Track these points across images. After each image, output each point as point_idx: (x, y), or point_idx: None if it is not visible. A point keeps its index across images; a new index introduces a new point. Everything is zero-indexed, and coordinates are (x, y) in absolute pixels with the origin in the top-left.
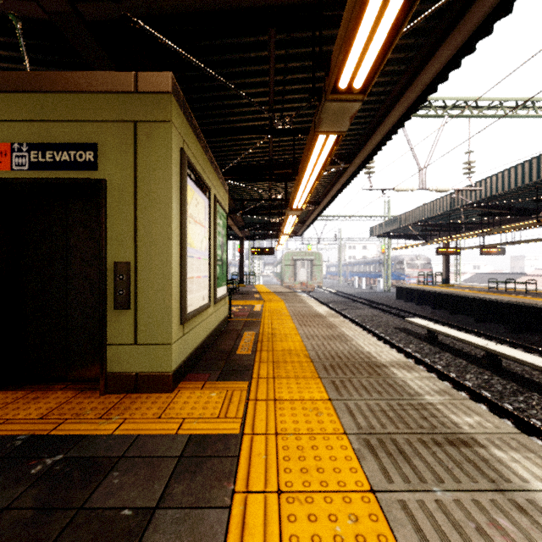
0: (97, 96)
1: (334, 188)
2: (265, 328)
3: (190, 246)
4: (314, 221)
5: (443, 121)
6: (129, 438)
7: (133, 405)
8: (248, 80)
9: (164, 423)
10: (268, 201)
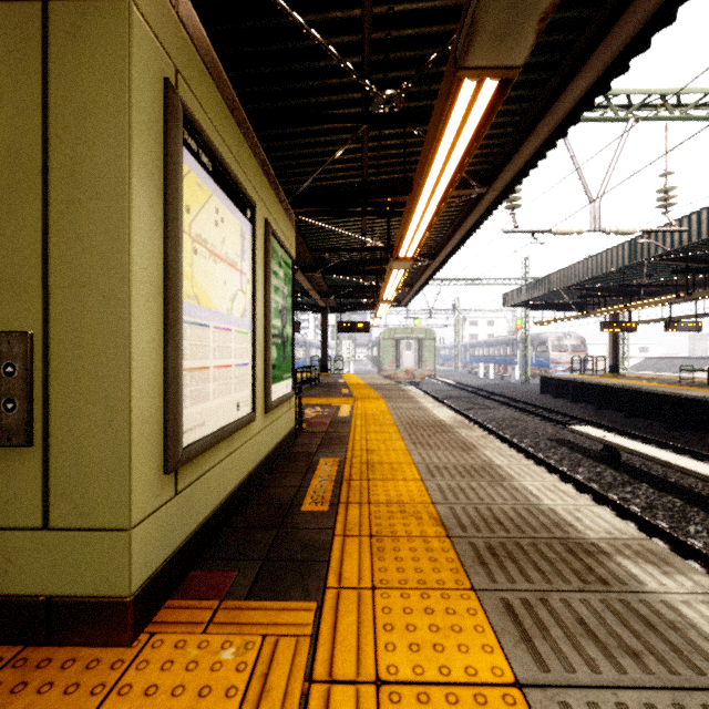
0: None
1: (461, 230)
2: (356, 449)
3: (197, 301)
4: (427, 283)
5: (626, 127)
6: None
7: (13, 698)
8: (325, 14)
9: None
10: (361, 254)
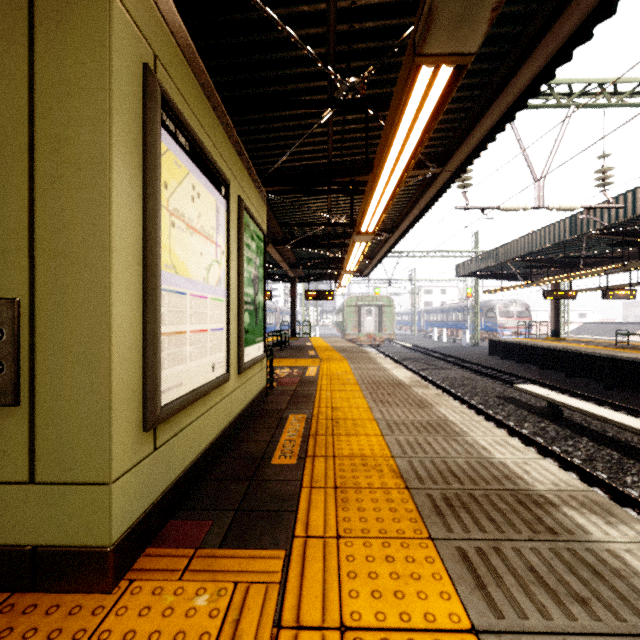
0: None
1: (417, 207)
2: (322, 406)
3: (174, 271)
4: (386, 255)
5: (568, 113)
6: None
7: None
8: (294, 8)
9: None
10: (327, 229)
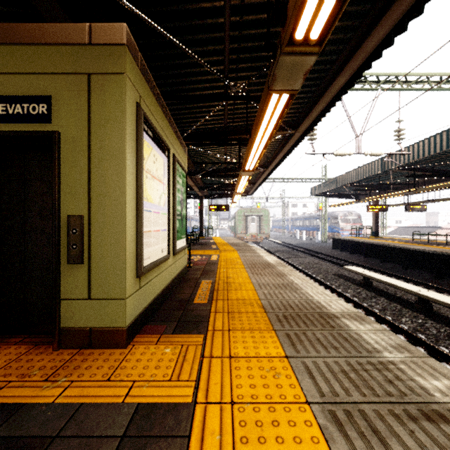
0: (51, 48)
1: (281, 152)
2: (221, 276)
3: (147, 200)
4: (263, 182)
5: (376, 94)
6: (70, 408)
7: (84, 363)
8: (205, 47)
9: (112, 387)
10: (224, 165)
